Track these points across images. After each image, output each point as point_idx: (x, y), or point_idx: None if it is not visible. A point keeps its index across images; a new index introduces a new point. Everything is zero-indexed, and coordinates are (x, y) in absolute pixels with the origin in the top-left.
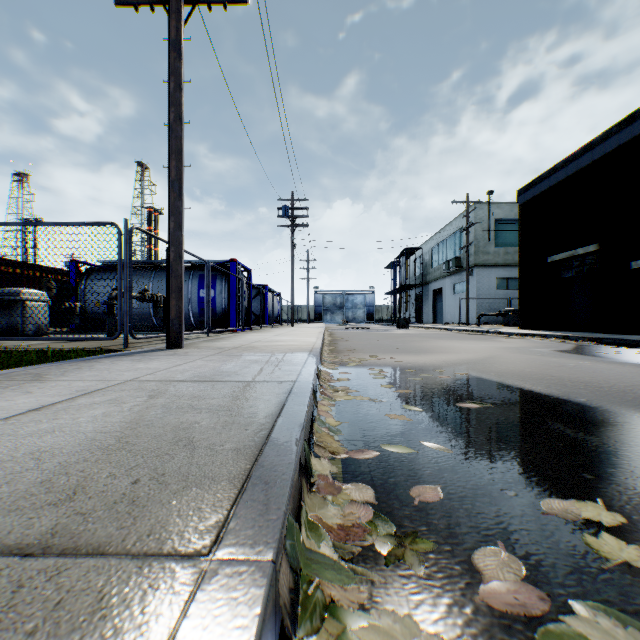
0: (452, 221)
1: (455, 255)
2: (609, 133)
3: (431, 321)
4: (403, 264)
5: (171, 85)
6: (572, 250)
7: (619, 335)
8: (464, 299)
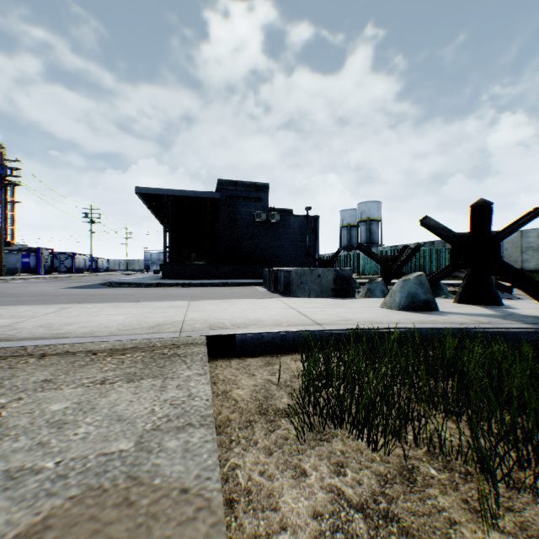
0: None
1: None
2: None
3: None
4: None
5: (1, 221)
6: None
7: None
8: None
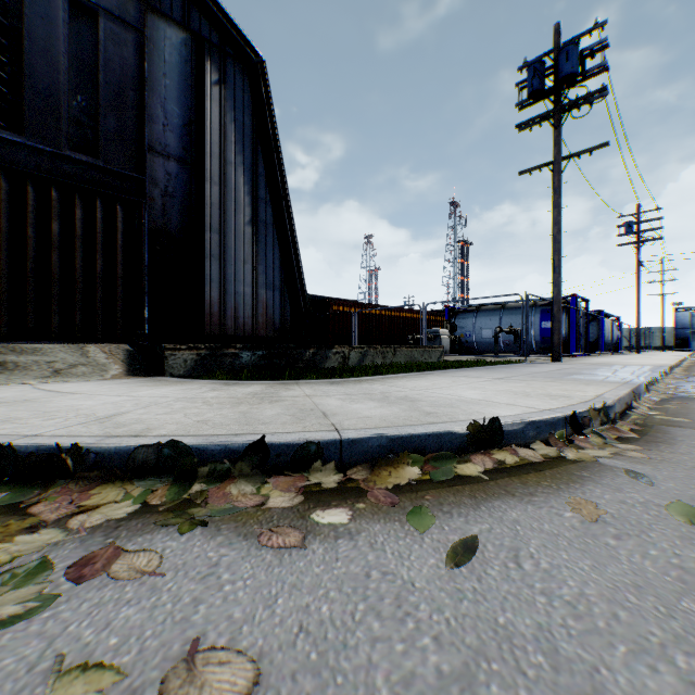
0: None
1: None
2: None
3: None
4: None
5: (554, 213)
6: None
7: None
8: None
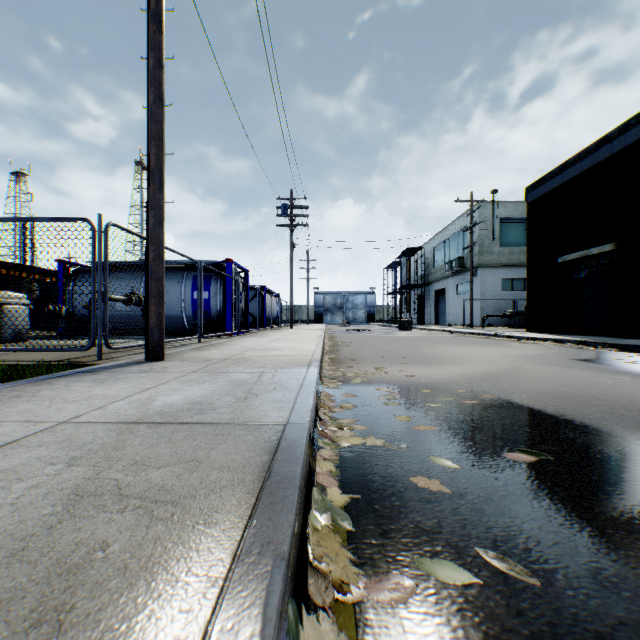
0: (455, 220)
1: (458, 255)
2: (627, 125)
3: (433, 322)
4: (404, 264)
5: (150, 62)
6: (585, 250)
7: (639, 340)
8: (467, 300)
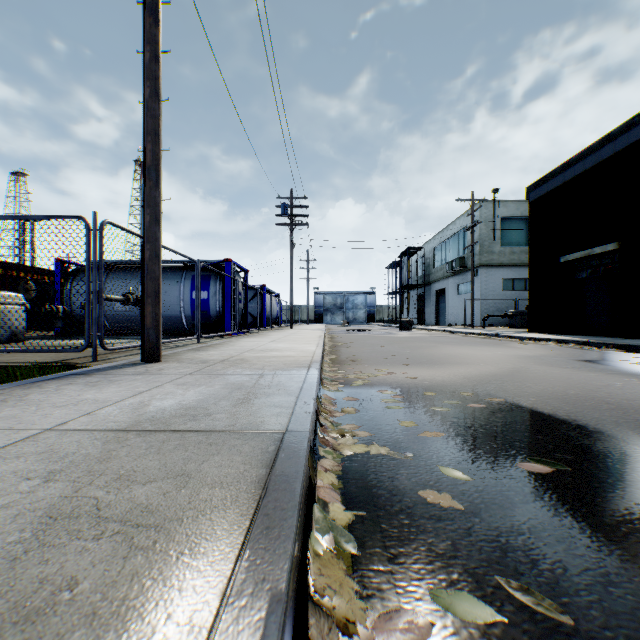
0: (455, 220)
1: (459, 255)
2: (630, 123)
3: (433, 322)
4: (405, 264)
5: (147, 55)
6: (588, 249)
7: None
8: (468, 300)
